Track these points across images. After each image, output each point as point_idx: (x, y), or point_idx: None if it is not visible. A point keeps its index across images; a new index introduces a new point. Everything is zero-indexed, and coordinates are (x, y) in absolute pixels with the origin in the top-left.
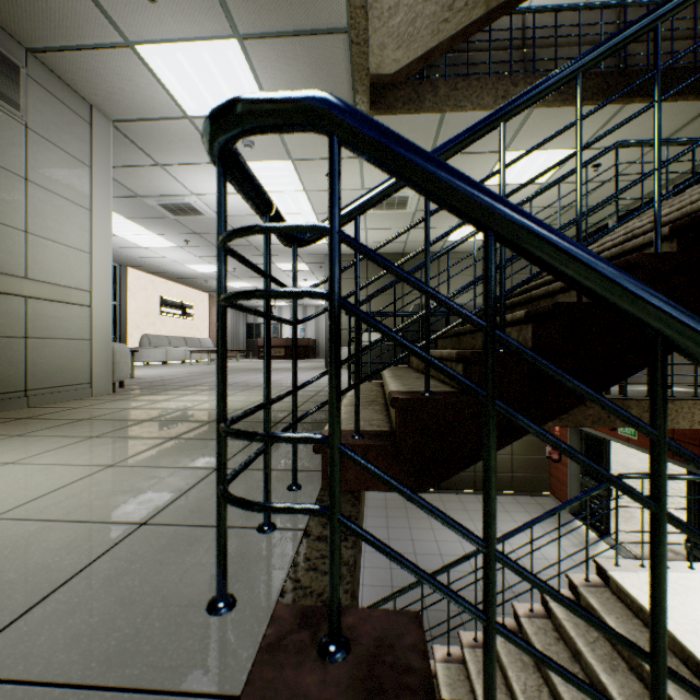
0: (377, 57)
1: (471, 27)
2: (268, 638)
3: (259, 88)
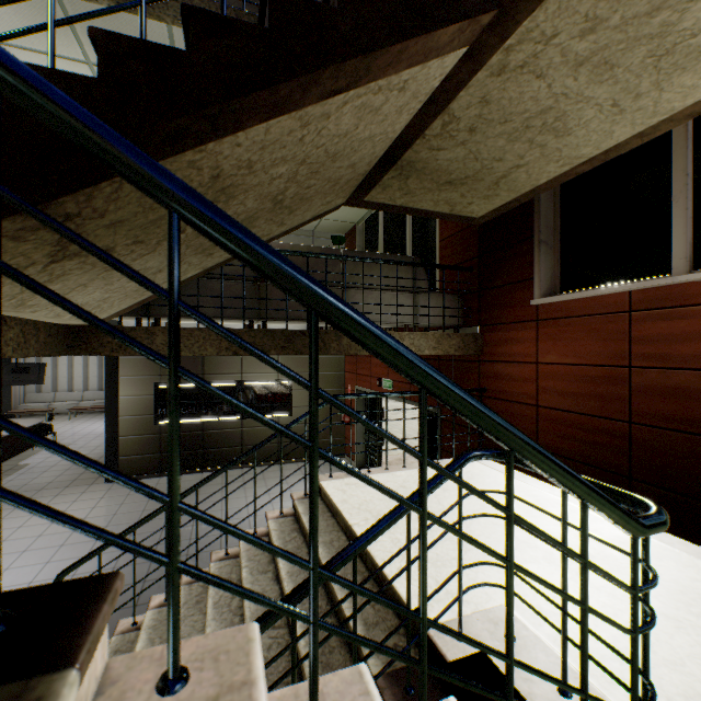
0: None
1: None
2: None
3: None
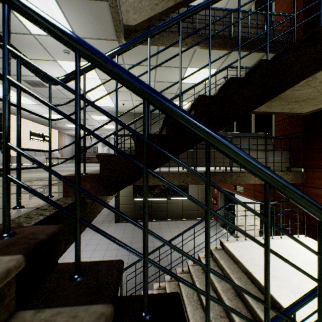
0: (126, 16)
1: (169, 10)
2: None
3: (68, 23)
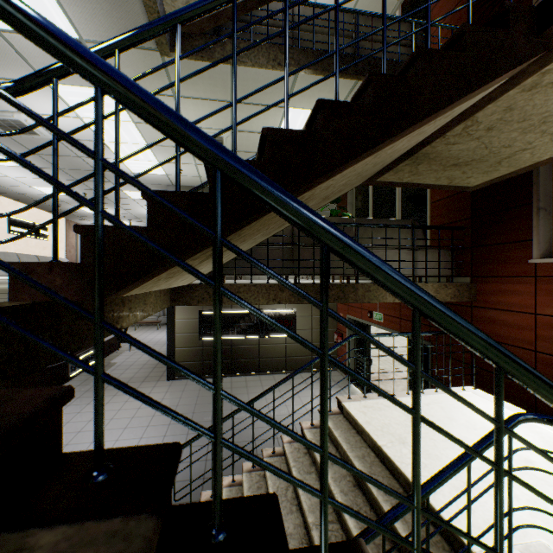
0: (171, 7)
1: (250, 3)
2: None
3: (64, 12)
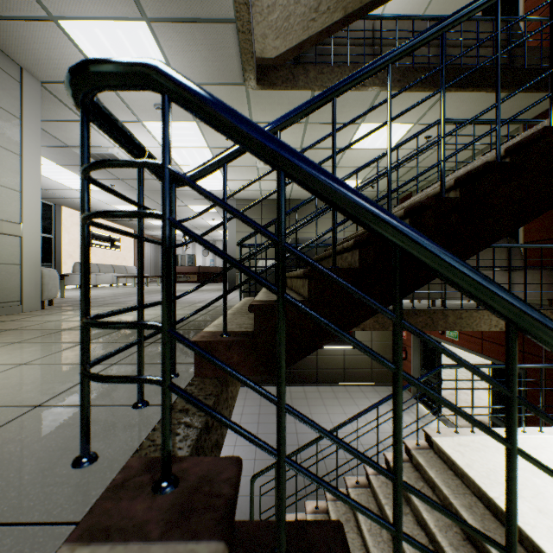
0: (261, 44)
1: (334, 27)
2: (116, 481)
3: (166, 62)
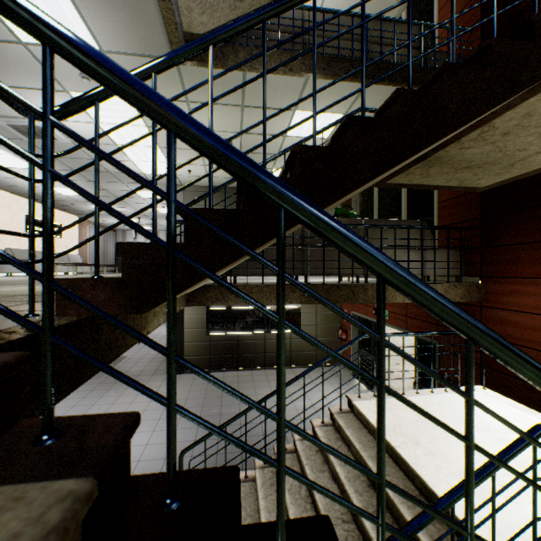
0: (187, 18)
1: None
2: None
3: (86, 25)
